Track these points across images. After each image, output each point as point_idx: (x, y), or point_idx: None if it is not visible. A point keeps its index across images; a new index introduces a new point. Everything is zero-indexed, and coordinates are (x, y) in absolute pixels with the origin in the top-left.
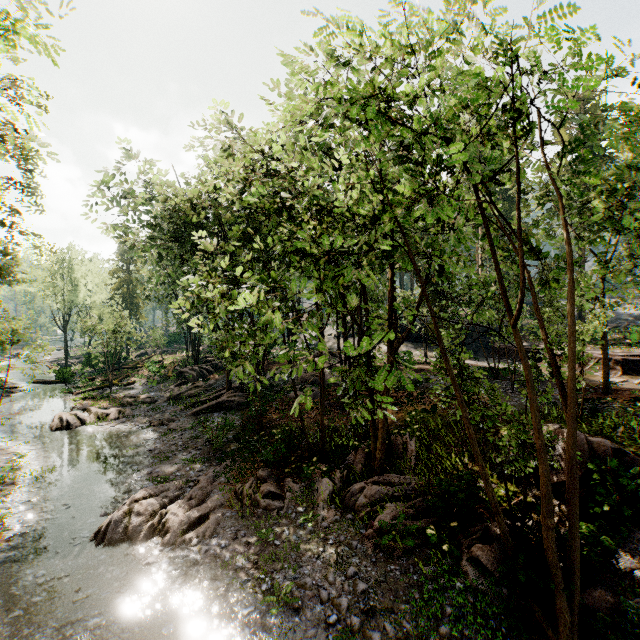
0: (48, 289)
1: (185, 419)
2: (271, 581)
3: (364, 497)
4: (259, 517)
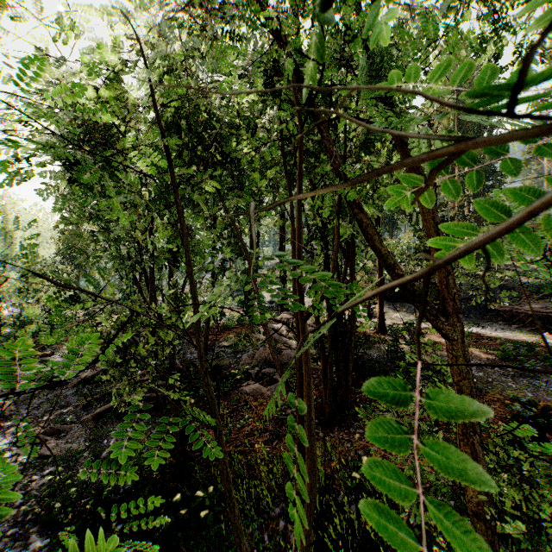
0: None
1: (78, 428)
2: None
3: None
4: None
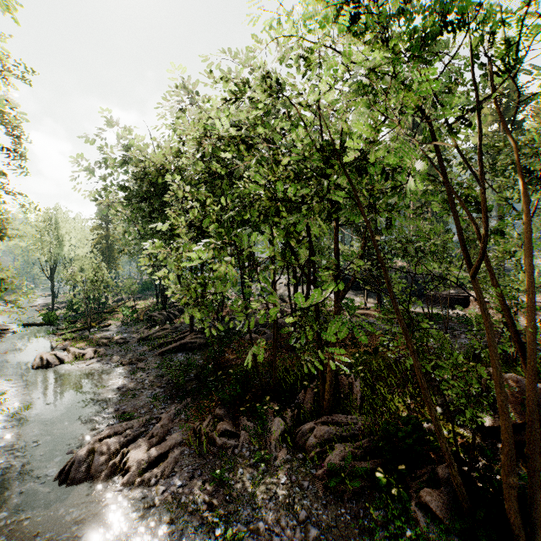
0: (37, 244)
1: (152, 358)
2: (225, 525)
3: (314, 437)
4: (215, 455)
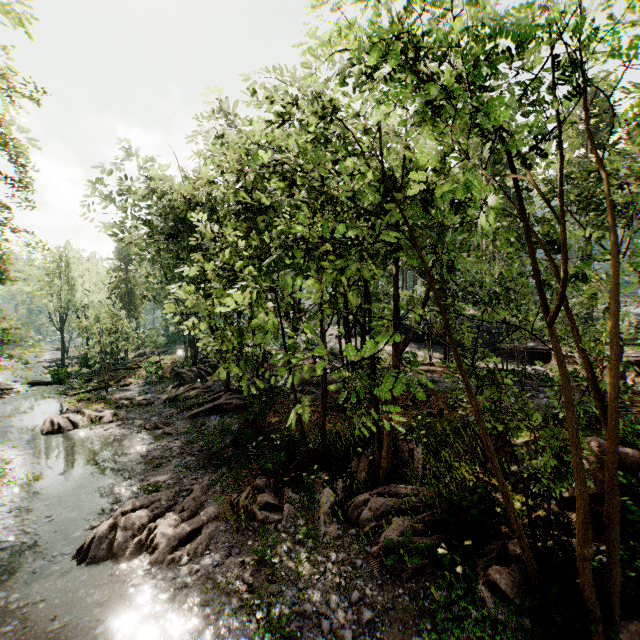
0: (44, 288)
1: (181, 422)
2: (267, 607)
3: (368, 510)
4: (255, 531)
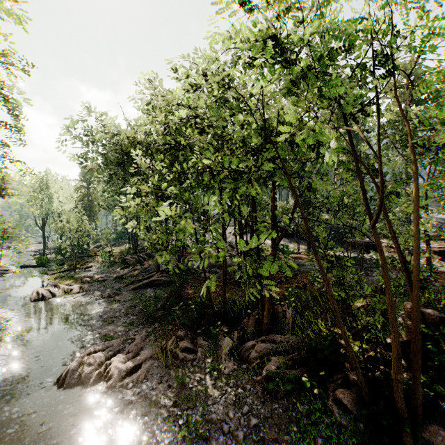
0: (31, 200)
1: (126, 293)
2: (186, 416)
3: (255, 352)
4: (178, 366)
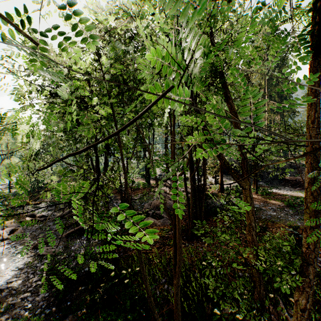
0: None
1: (58, 241)
2: None
3: None
4: None
